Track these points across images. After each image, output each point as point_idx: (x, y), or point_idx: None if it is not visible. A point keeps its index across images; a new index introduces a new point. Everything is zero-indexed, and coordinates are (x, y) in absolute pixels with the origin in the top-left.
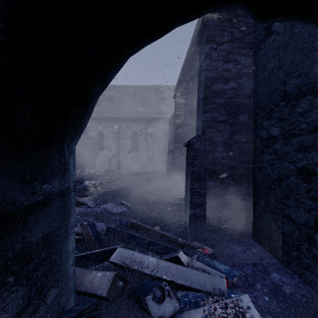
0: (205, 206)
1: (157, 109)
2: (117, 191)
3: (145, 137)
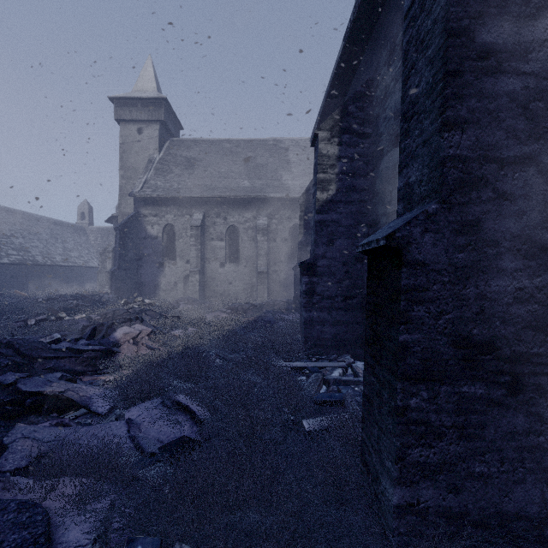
0: (453, 475)
1: (275, 181)
2: (181, 356)
3: (253, 236)
